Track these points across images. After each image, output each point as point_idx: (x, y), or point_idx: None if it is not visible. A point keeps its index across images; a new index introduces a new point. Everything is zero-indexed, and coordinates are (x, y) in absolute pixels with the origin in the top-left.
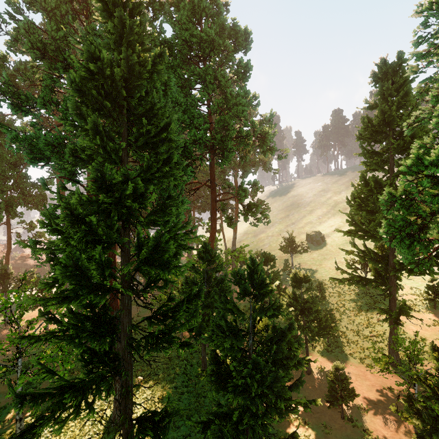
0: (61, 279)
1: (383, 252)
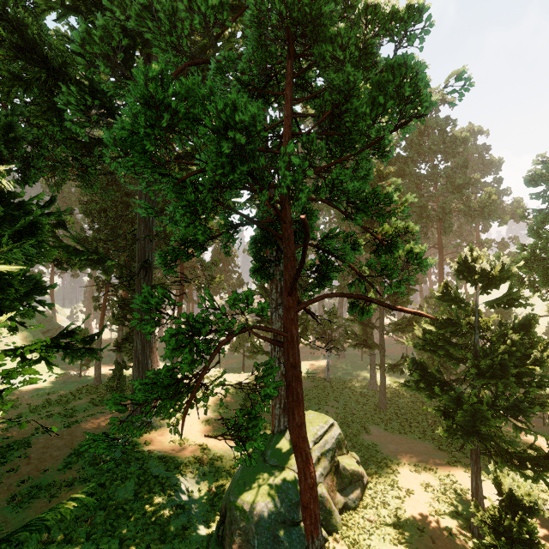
0: None
1: None
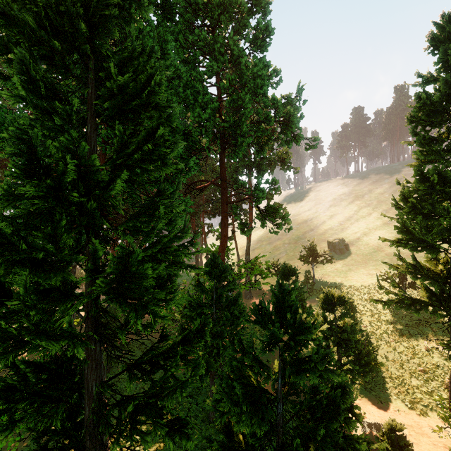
0: None
1: (437, 266)
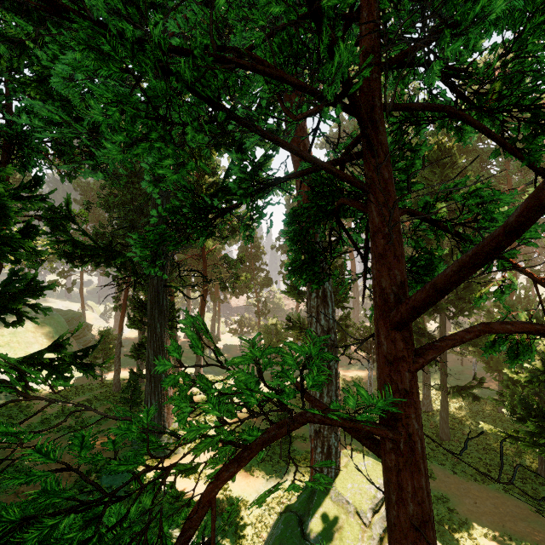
0: None
1: None
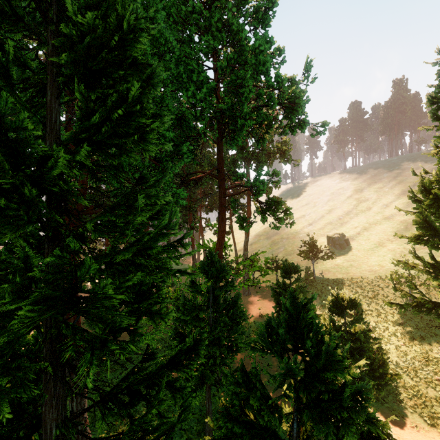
0: None
1: None
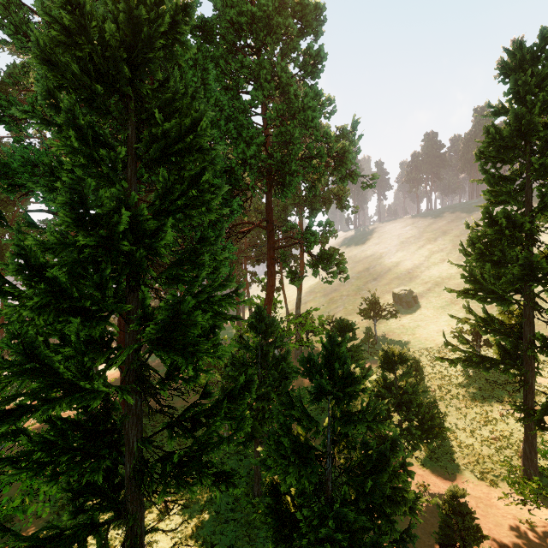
0: (5, 377)
1: (511, 320)
